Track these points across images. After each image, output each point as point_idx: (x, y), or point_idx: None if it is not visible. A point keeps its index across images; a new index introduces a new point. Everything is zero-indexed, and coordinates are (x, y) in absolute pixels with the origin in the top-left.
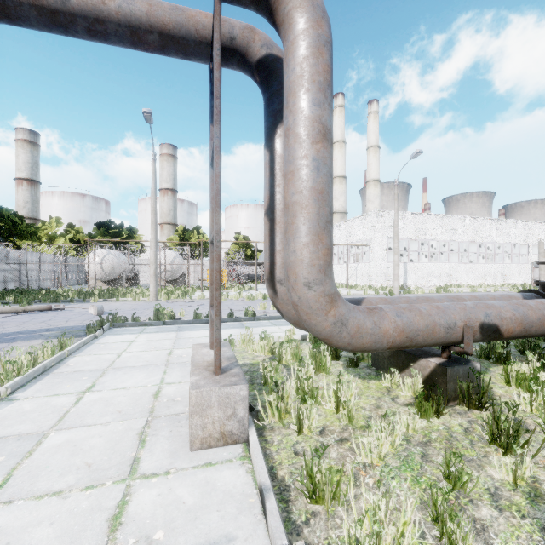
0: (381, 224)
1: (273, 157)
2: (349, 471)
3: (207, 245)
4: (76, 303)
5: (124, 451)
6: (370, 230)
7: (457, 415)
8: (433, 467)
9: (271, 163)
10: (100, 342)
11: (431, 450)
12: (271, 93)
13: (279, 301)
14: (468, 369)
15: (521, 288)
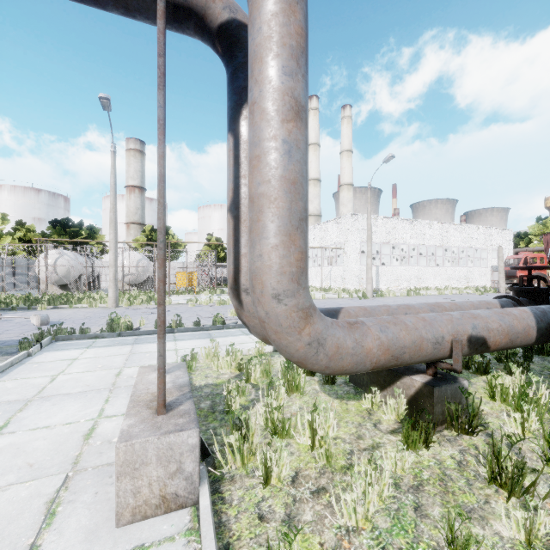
0: (355, 227)
1: (238, 143)
2: (329, 542)
3: (177, 247)
4: (19, 311)
5: (17, 537)
6: (344, 233)
7: (447, 444)
8: (430, 526)
9: (235, 150)
10: (33, 361)
11: (425, 497)
12: (235, 66)
13: (245, 314)
14: (456, 387)
15: (482, 290)
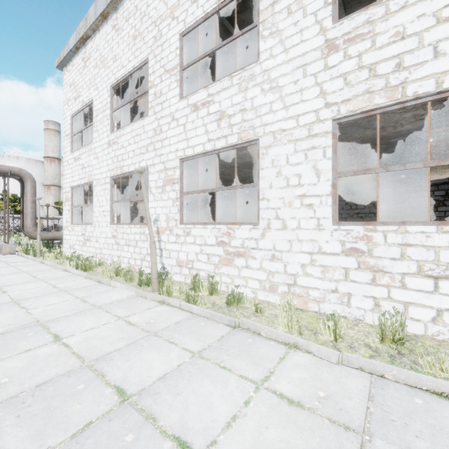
0: None
1: (23, 200)
2: None
3: None
4: None
5: None
6: None
7: None
8: None
9: (23, 201)
10: None
11: None
12: (23, 186)
13: (25, 232)
14: None
15: None
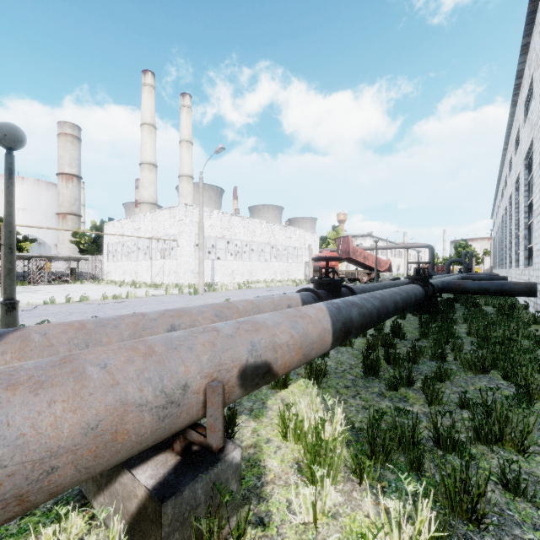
0: (190, 219)
1: None
2: None
3: None
4: None
5: None
6: (178, 224)
7: None
8: None
9: None
10: None
11: None
12: None
13: None
14: (217, 473)
15: (299, 282)
